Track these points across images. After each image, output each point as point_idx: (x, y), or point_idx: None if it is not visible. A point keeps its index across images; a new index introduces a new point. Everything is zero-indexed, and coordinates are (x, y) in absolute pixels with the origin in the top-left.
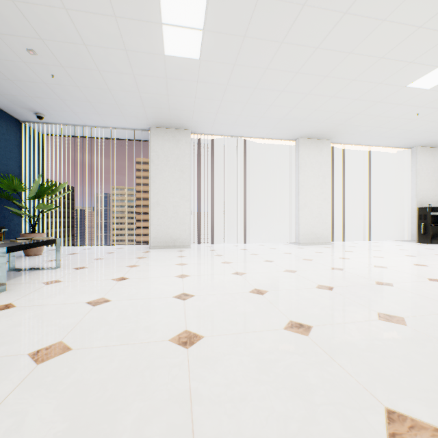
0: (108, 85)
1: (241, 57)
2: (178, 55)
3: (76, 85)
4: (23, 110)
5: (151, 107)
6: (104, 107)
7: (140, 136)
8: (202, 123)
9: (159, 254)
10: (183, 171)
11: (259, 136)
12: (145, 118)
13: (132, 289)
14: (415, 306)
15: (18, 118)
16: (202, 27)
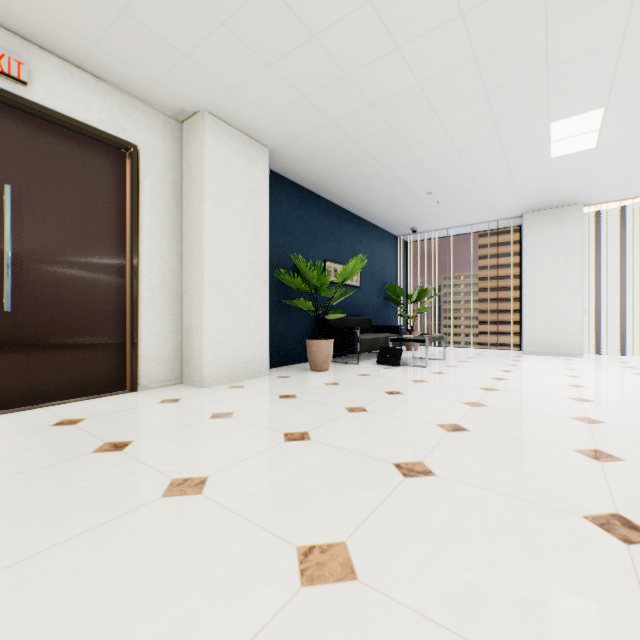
0: (483, 194)
1: None
2: (567, 153)
3: (454, 202)
4: (403, 229)
5: (527, 197)
6: (473, 210)
7: (507, 224)
8: (601, 193)
9: (537, 359)
10: (570, 258)
11: None
12: (517, 207)
13: (522, 377)
14: None
15: (396, 234)
16: (598, 128)
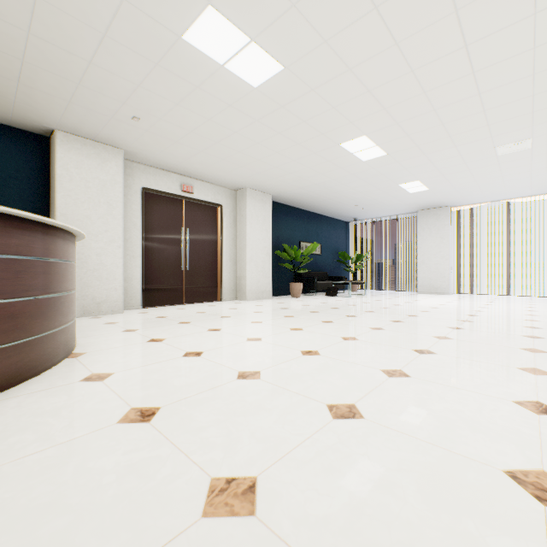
0: (386, 205)
1: (453, 183)
2: (417, 191)
3: (372, 208)
4: (348, 218)
5: (413, 205)
6: (386, 210)
7: (412, 215)
8: (455, 202)
9: (419, 295)
10: (443, 238)
11: (524, 196)
12: (411, 208)
13: (390, 300)
14: (506, 312)
15: (345, 221)
16: (423, 185)
